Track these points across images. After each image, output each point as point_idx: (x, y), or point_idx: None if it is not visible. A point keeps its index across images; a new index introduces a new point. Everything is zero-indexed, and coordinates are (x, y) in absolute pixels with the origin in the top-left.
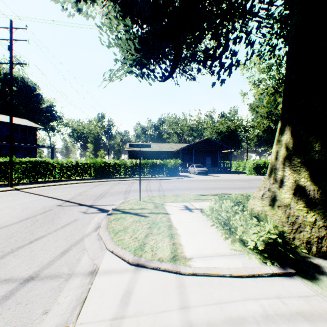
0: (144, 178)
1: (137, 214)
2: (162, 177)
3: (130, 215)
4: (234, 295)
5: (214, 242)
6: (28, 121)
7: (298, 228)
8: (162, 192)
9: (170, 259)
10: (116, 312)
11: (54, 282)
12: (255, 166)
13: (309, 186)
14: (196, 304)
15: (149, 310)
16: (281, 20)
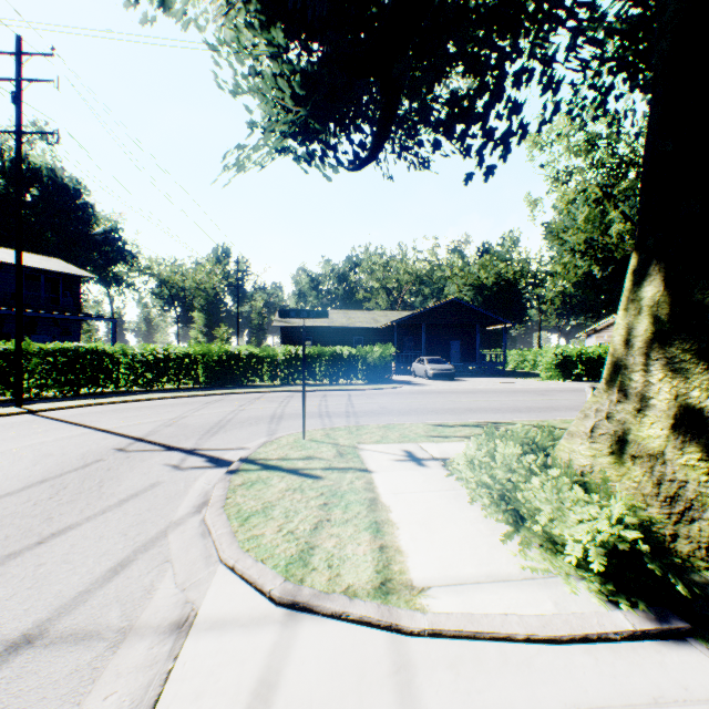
0: (314, 386)
1: (295, 472)
2: (354, 385)
3: (279, 474)
4: (542, 695)
5: (480, 545)
6: (62, 263)
7: (686, 511)
8: (355, 420)
9: (374, 590)
10: None
11: (81, 652)
12: (559, 360)
13: None
14: None
15: None
16: (622, 32)
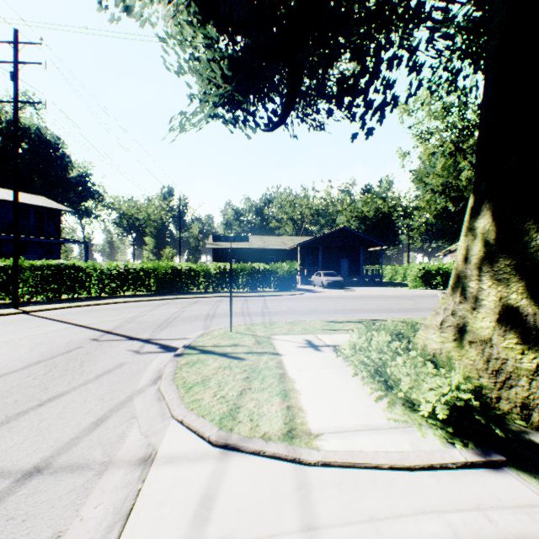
0: (238, 293)
1: (225, 355)
2: (268, 292)
3: (213, 356)
4: (399, 503)
5: (359, 405)
6: (46, 200)
7: (507, 380)
8: (269, 318)
9: (283, 435)
10: (185, 538)
11: (76, 478)
12: (422, 273)
13: (526, 307)
14: (331, 522)
15: (245, 533)
16: (468, 28)
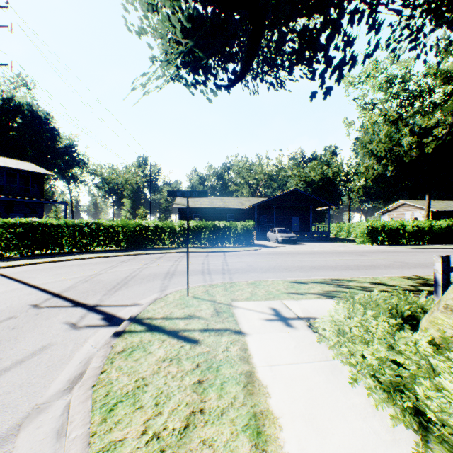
0: (200, 248)
1: (175, 335)
2: (228, 248)
3: (160, 337)
4: None
5: None
6: (32, 165)
7: None
8: (229, 276)
9: None
10: None
11: None
12: (369, 230)
13: None
14: None
15: None
16: None
